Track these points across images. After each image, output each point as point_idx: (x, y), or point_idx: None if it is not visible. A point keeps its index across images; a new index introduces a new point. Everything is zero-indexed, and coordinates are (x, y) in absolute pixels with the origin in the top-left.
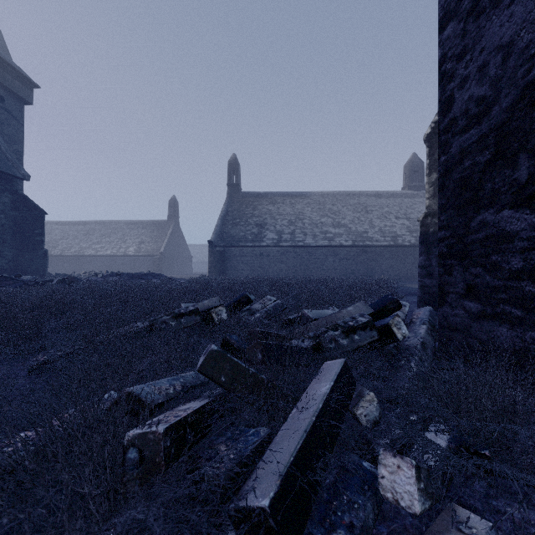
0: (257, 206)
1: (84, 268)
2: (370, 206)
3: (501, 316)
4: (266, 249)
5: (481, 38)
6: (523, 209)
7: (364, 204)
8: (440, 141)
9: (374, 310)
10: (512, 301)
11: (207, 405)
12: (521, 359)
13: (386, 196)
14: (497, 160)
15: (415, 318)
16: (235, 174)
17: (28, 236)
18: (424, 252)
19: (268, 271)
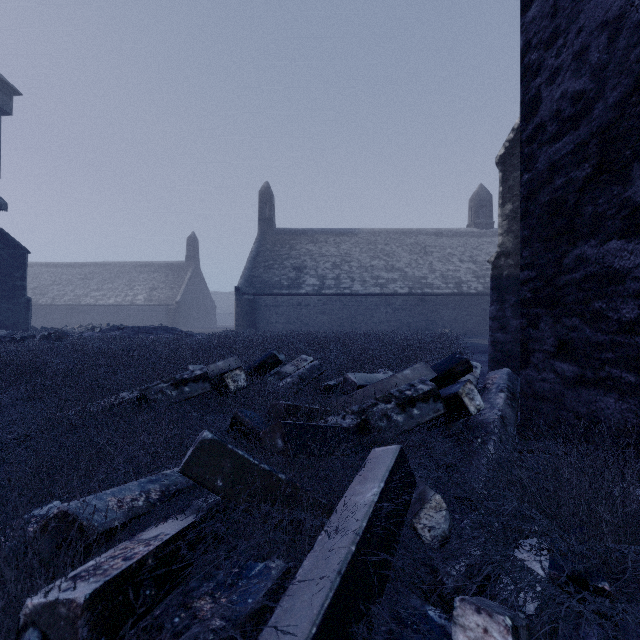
0: (295, 245)
1: (81, 321)
2: (430, 246)
3: (607, 382)
4: (305, 297)
5: (578, 15)
6: (639, 238)
7: (422, 244)
8: (522, 155)
9: (438, 373)
10: (623, 362)
11: (190, 527)
12: (635, 440)
13: (449, 234)
14: (601, 175)
15: (490, 384)
16: (268, 206)
17: (6, 281)
18: (496, 300)
19: (308, 324)
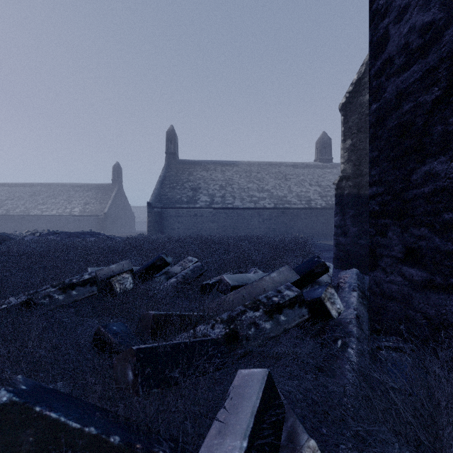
0: (192, 172)
1: (30, 227)
2: (289, 174)
3: None
4: (199, 210)
5: None
6: None
7: (283, 173)
8: (370, 88)
9: (300, 275)
10: None
11: None
12: None
13: (302, 166)
14: (452, 96)
15: (343, 283)
16: (172, 143)
17: None
18: (339, 212)
19: (202, 229)
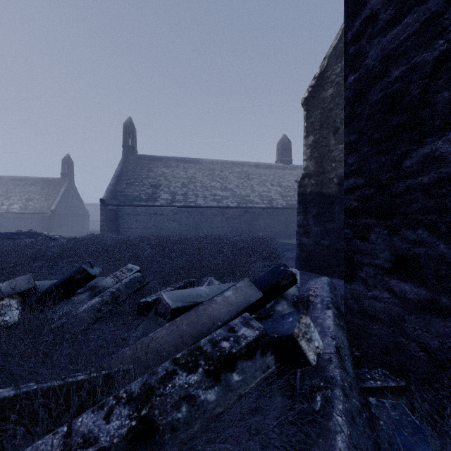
0: (153, 168)
1: None
2: (252, 174)
3: None
4: (160, 208)
5: None
6: None
7: (246, 172)
8: (346, 56)
9: (263, 289)
10: None
11: None
12: None
13: (264, 166)
14: None
15: (314, 296)
16: (130, 136)
17: None
18: (302, 211)
19: (162, 229)
